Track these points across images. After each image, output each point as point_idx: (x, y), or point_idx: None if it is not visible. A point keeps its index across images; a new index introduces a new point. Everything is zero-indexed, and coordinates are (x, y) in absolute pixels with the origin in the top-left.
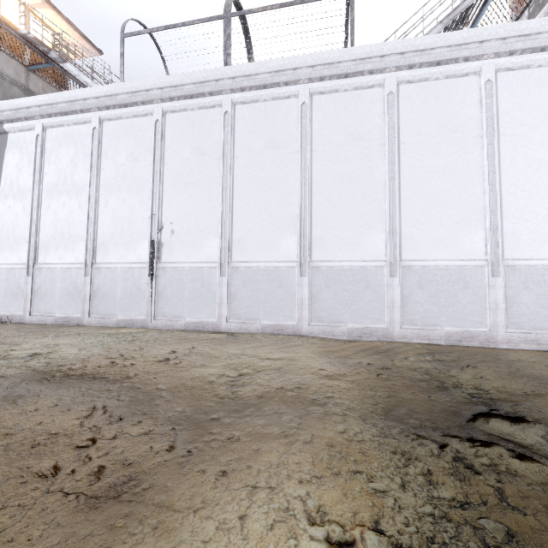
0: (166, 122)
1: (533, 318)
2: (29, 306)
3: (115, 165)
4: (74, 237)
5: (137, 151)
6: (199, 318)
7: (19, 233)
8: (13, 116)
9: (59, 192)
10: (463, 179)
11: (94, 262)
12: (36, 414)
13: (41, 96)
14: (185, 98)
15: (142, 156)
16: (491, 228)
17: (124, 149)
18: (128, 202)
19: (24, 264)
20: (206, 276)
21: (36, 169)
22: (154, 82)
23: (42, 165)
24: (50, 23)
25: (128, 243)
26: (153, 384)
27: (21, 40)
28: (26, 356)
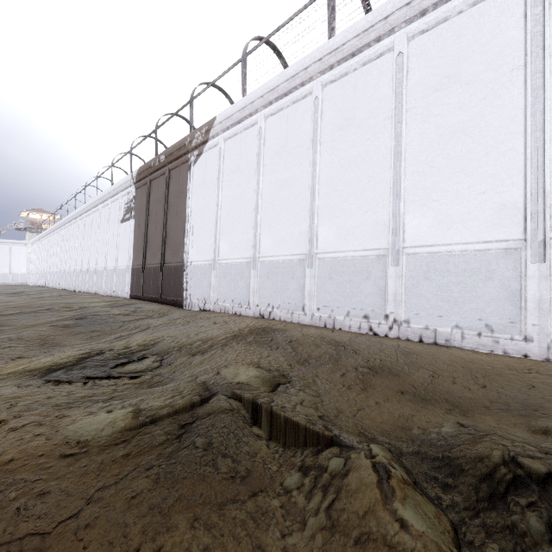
0: None
1: (17, 280)
2: None
3: None
4: None
5: None
6: None
7: None
8: None
9: None
10: (6, 261)
11: None
12: None
13: None
14: None
15: None
16: (11, 268)
17: None
18: None
19: None
20: None
21: None
22: None
23: None
24: None
25: None
26: None
27: None
28: None
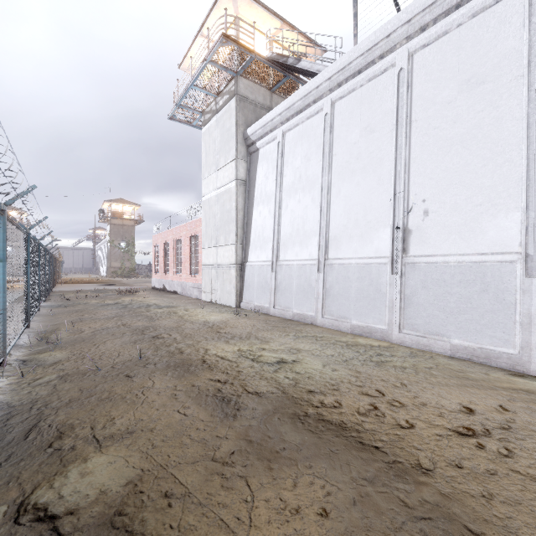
0: (413, 66)
1: None
2: (273, 300)
3: (347, 147)
4: (308, 233)
5: (373, 120)
6: (476, 341)
7: (266, 234)
8: (262, 133)
9: (295, 190)
10: None
11: (326, 258)
12: (300, 532)
13: (281, 104)
14: (446, 14)
15: (380, 124)
16: None
17: (357, 124)
18: (363, 185)
19: (269, 261)
20: (492, 275)
21: (277, 173)
22: (398, 19)
23: (282, 169)
24: (286, 43)
25: (362, 234)
26: (501, 532)
27: (267, 64)
28: (274, 362)
